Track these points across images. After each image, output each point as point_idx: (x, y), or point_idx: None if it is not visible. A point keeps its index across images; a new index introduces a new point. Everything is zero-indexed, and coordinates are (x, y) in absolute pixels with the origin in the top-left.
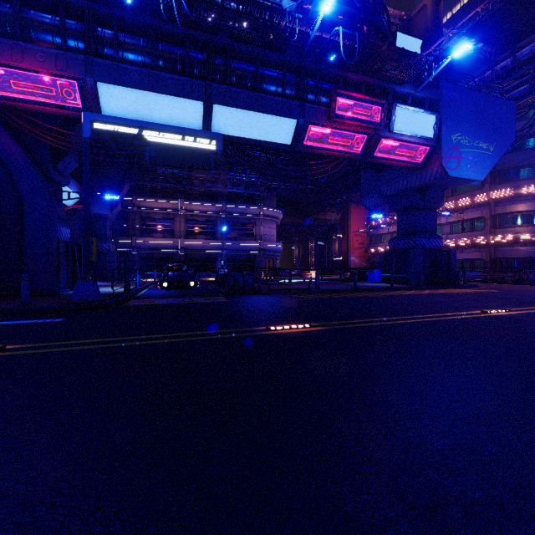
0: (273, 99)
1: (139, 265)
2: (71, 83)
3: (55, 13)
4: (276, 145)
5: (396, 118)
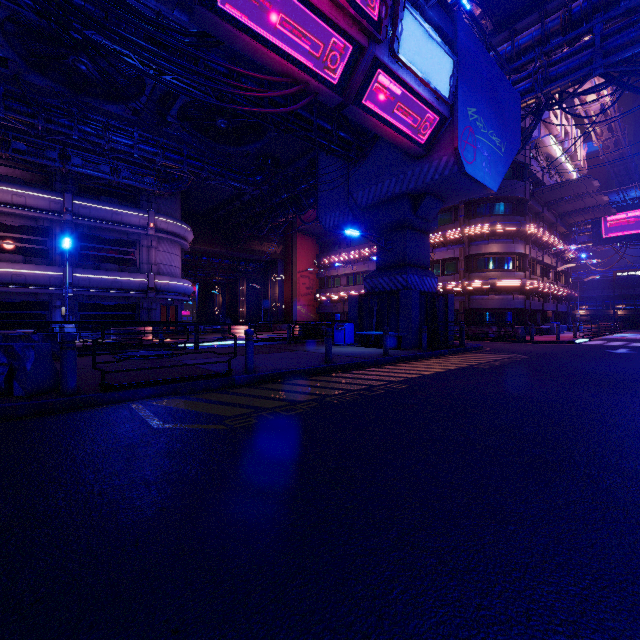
0: None
1: None
2: None
3: None
4: None
5: (404, 31)
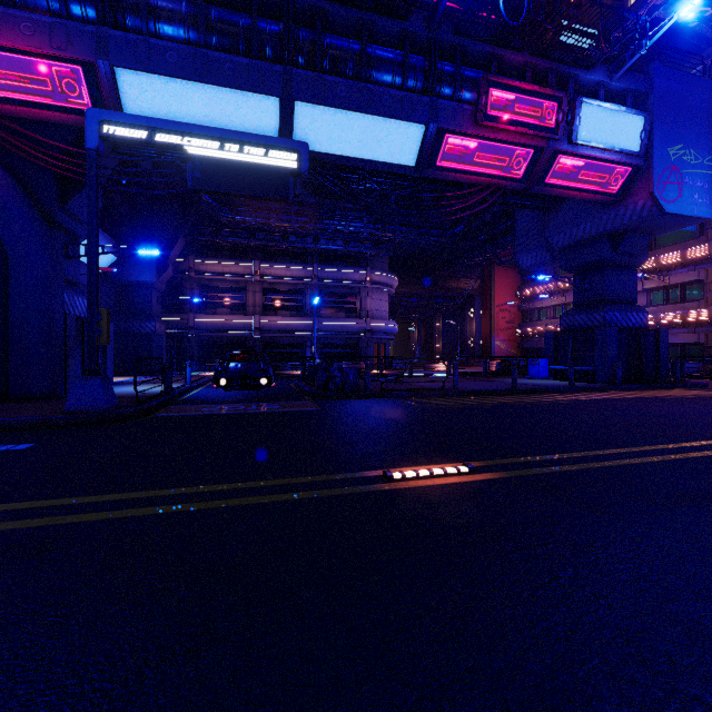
0: (389, 92)
1: (198, 353)
2: (75, 70)
3: None
4: (392, 168)
5: (582, 121)
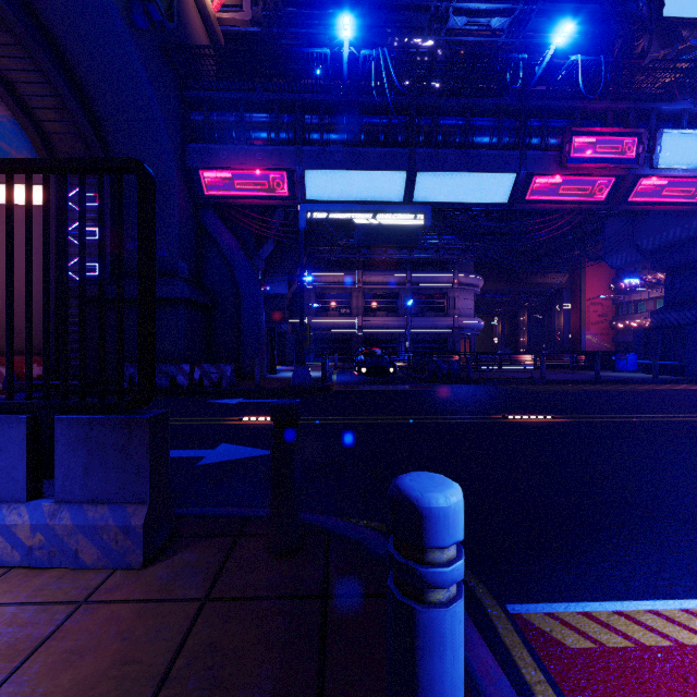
0: (487, 153)
1: (313, 347)
2: (282, 174)
3: (268, 110)
4: (488, 206)
5: (663, 148)
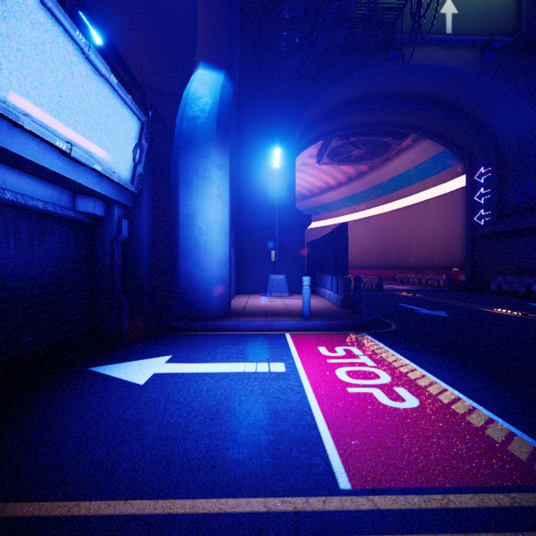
0: None
1: None
2: None
3: None
4: None
5: None
